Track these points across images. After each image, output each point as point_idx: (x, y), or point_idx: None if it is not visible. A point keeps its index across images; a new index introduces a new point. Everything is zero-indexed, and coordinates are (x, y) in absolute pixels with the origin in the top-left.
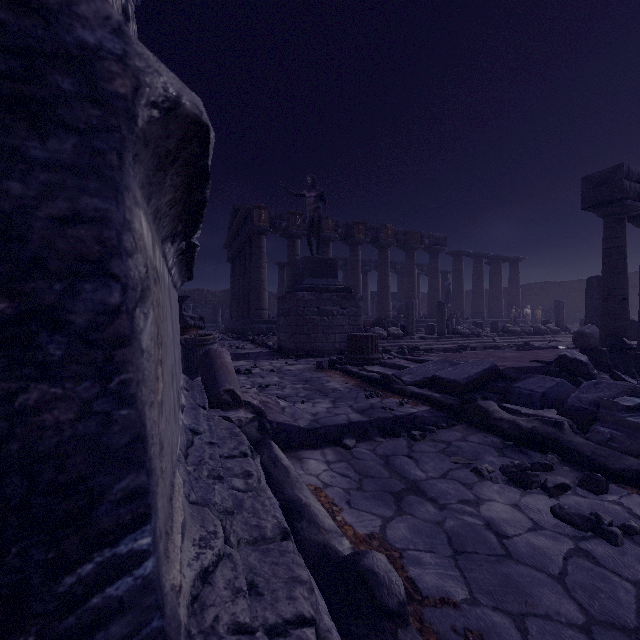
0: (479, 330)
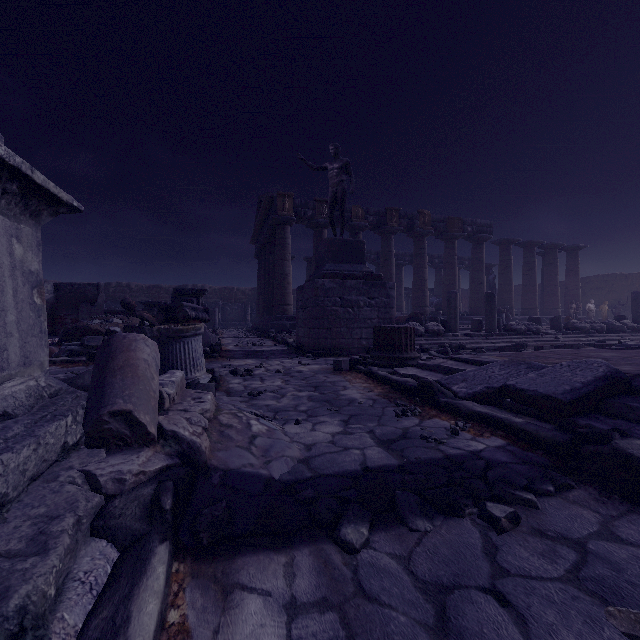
0: (538, 326)
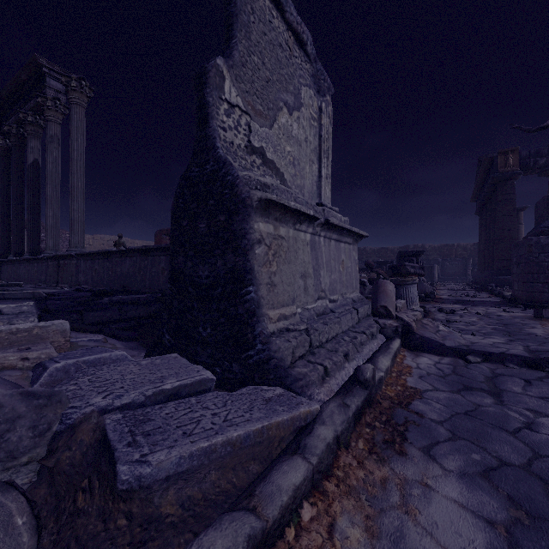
0: None
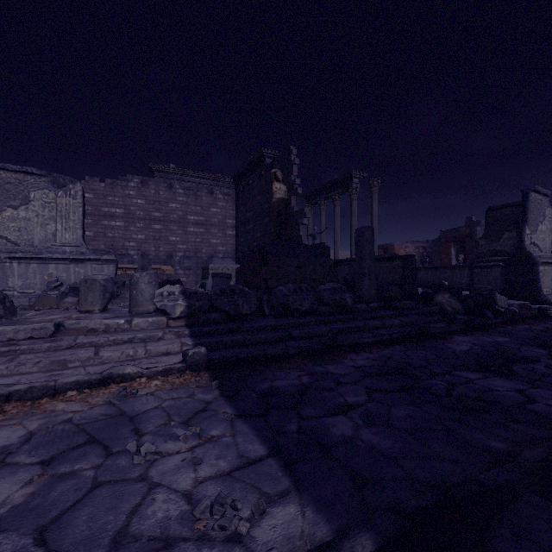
0: None
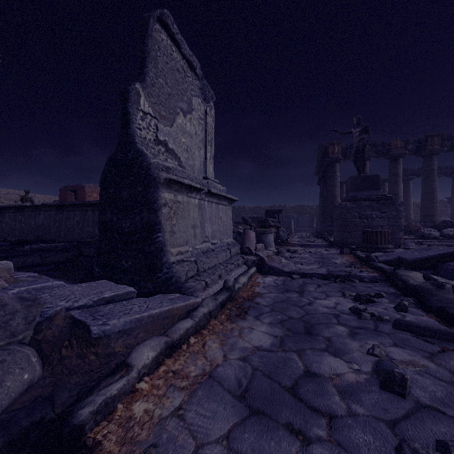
0: None
